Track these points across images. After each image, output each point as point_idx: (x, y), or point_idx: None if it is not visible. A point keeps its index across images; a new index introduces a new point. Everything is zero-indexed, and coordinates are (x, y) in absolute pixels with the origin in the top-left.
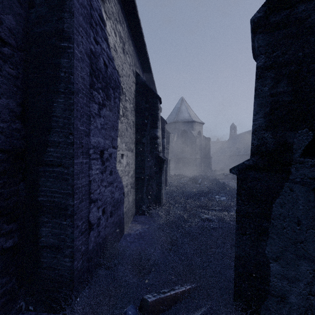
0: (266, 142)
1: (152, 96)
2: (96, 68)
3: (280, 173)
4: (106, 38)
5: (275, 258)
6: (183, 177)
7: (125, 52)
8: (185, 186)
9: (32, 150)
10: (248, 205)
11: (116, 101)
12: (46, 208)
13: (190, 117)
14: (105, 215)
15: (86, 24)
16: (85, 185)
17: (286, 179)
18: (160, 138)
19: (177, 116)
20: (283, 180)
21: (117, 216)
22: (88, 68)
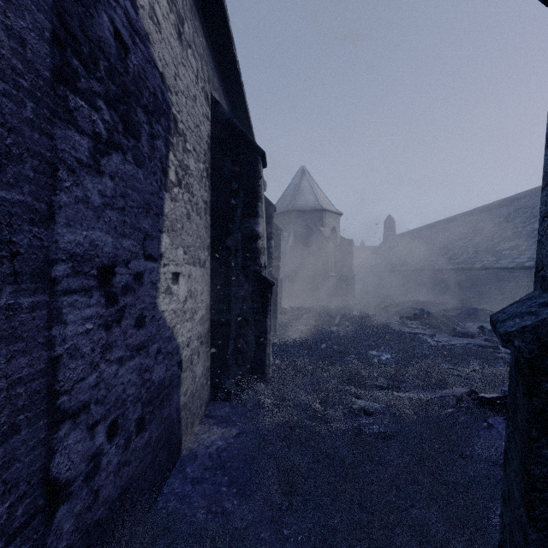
0: None
1: (247, 149)
2: (84, 34)
3: None
4: None
5: None
6: (307, 313)
7: (185, 42)
8: (311, 331)
9: None
10: None
11: (157, 146)
12: None
13: (318, 203)
14: (118, 436)
15: None
16: (30, 376)
17: None
18: (264, 238)
19: (295, 201)
20: None
21: (160, 422)
22: (45, 16)
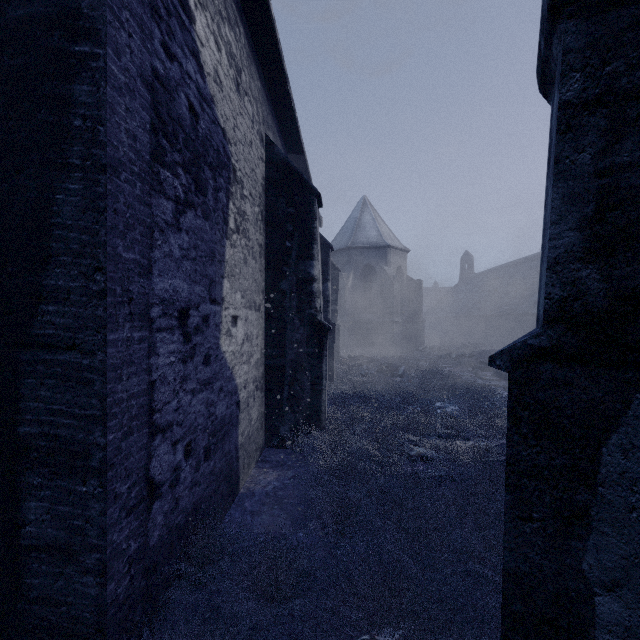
0: (585, 292)
1: (302, 190)
2: (169, 116)
3: (622, 370)
4: (195, 50)
5: (610, 584)
6: (368, 363)
7: (242, 91)
8: (371, 381)
9: (4, 310)
10: (538, 447)
11: (220, 197)
12: (38, 452)
13: (381, 239)
14: (191, 458)
15: (141, 6)
16: (138, 393)
17: (637, 386)
18: (320, 281)
19: (355, 236)
20: (630, 388)
21: (222, 456)
22: (147, 112)
